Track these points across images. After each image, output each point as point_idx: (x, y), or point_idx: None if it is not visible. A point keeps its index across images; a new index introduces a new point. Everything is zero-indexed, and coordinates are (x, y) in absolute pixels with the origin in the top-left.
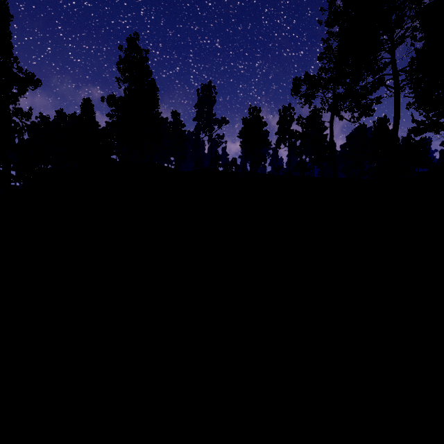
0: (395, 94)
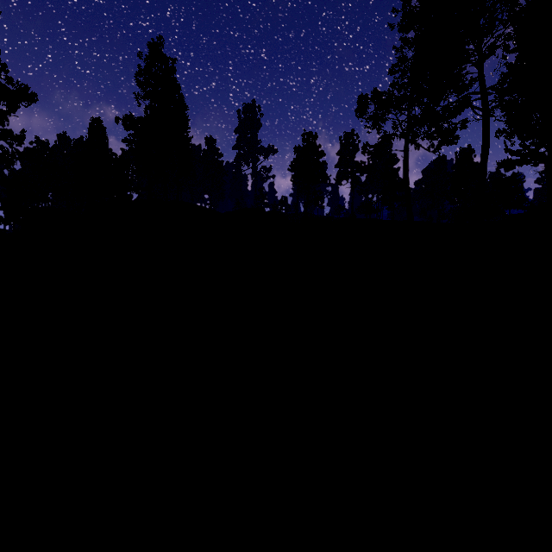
0: (484, 118)
